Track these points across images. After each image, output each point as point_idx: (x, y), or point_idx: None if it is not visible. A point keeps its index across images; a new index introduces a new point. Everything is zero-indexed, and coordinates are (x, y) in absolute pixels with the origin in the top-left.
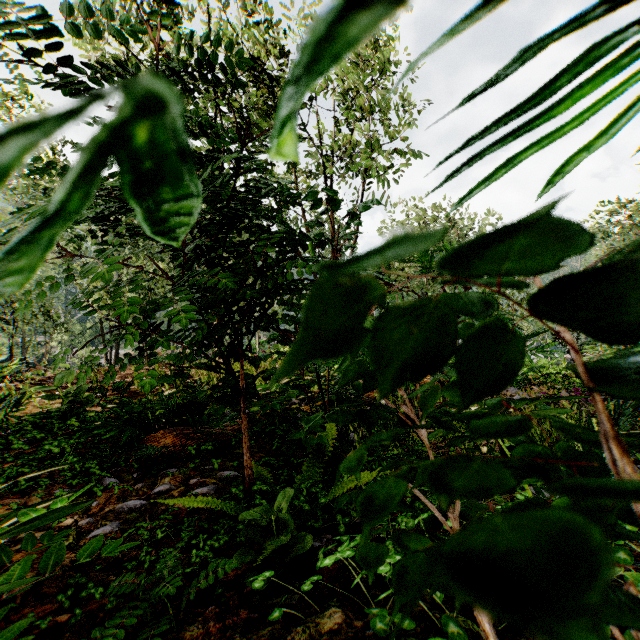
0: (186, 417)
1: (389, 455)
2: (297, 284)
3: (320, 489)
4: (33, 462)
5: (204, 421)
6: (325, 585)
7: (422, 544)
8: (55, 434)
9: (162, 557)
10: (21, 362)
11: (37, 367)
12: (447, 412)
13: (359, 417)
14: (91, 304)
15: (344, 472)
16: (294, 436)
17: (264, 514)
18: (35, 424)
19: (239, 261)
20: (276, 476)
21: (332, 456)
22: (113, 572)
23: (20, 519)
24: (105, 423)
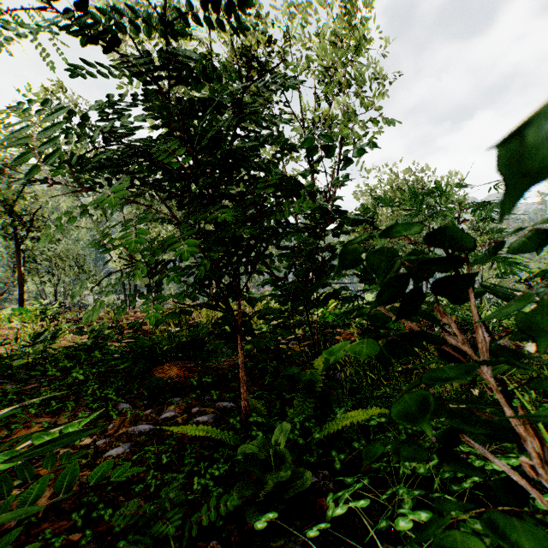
0: (189, 352)
1: (378, 394)
2: (292, 225)
3: (313, 424)
4: (63, 387)
5: (204, 356)
6: (329, 529)
7: (540, 541)
8: (82, 364)
9: (167, 481)
10: (60, 305)
11: (71, 309)
12: (502, 346)
13: (387, 350)
14: (105, 245)
15: (400, 421)
16: (286, 372)
17: (262, 447)
18: (67, 355)
19: (237, 204)
20: (270, 409)
21: (323, 392)
22: (123, 492)
23: (34, 442)
24: (120, 355)
